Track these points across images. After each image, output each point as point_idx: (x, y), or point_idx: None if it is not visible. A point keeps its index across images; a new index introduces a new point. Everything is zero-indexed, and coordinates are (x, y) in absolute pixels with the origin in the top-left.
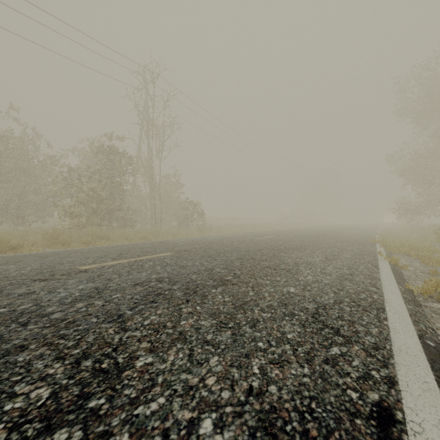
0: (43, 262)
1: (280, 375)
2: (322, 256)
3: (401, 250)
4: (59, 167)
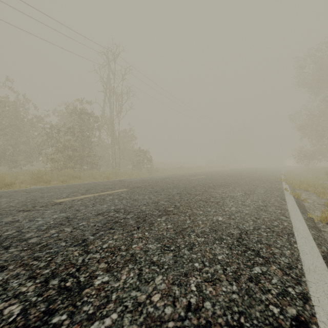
0: (28, 197)
1: (213, 292)
2: (242, 192)
3: (302, 187)
4: (43, 124)
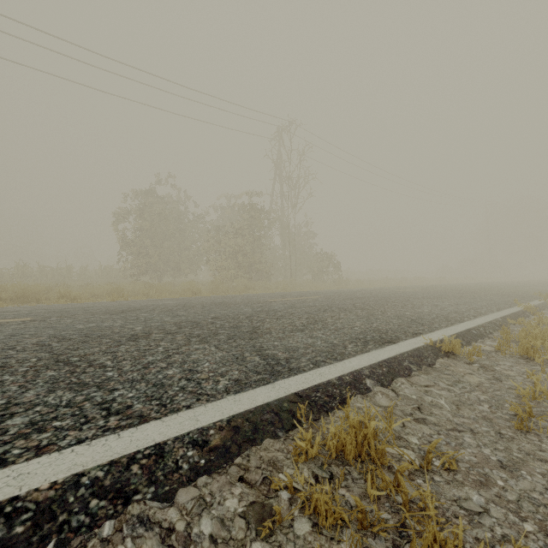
0: (241, 298)
1: (384, 326)
2: (454, 303)
3: None
4: (204, 224)
